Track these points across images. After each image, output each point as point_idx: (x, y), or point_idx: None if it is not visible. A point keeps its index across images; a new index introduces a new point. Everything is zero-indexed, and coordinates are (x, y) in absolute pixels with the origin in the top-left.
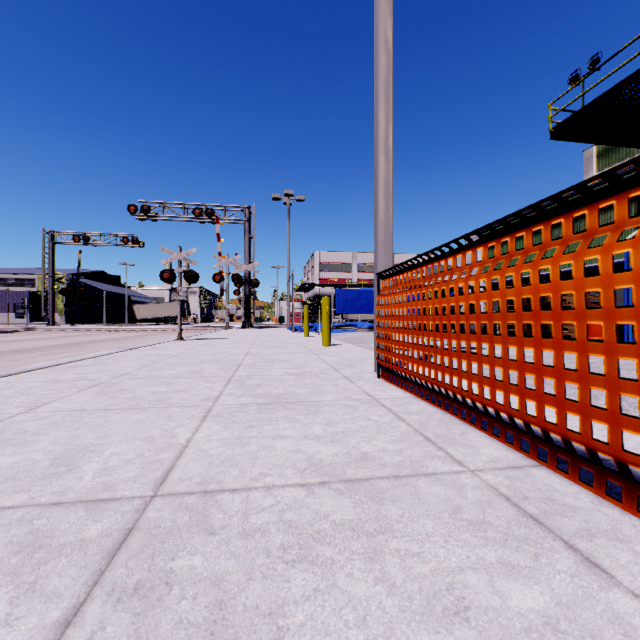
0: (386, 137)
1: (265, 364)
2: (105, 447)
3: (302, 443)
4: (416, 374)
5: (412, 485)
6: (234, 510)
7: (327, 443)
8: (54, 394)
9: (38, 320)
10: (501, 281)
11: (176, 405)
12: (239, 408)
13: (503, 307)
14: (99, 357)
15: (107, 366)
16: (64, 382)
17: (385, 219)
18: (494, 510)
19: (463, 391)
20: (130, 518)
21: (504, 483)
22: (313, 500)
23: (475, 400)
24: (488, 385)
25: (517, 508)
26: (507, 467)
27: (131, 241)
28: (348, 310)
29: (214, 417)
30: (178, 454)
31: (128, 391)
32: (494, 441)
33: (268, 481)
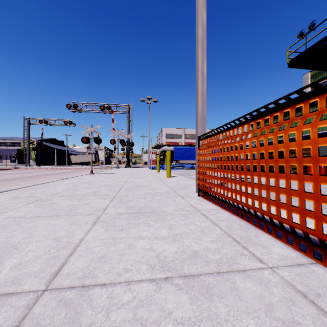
0: (202, 60)
1: (135, 187)
2: (26, 245)
3: (153, 243)
4: (222, 195)
5: (231, 281)
6: (100, 306)
7: (170, 243)
8: (11, 206)
9: (22, 163)
10: (285, 137)
11: (80, 214)
12: (117, 216)
13: (286, 154)
14: (46, 183)
15: (48, 188)
16: (20, 198)
17: (202, 106)
18: (298, 308)
19: (255, 208)
20: (20, 314)
21: (297, 280)
22: (160, 296)
23: (264, 214)
24: (274, 205)
25: (315, 306)
26: (294, 264)
27: (68, 123)
28: (180, 158)
29: (101, 222)
30: (72, 251)
31: (54, 204)
32: (278, 242)
33: (128, 276)
